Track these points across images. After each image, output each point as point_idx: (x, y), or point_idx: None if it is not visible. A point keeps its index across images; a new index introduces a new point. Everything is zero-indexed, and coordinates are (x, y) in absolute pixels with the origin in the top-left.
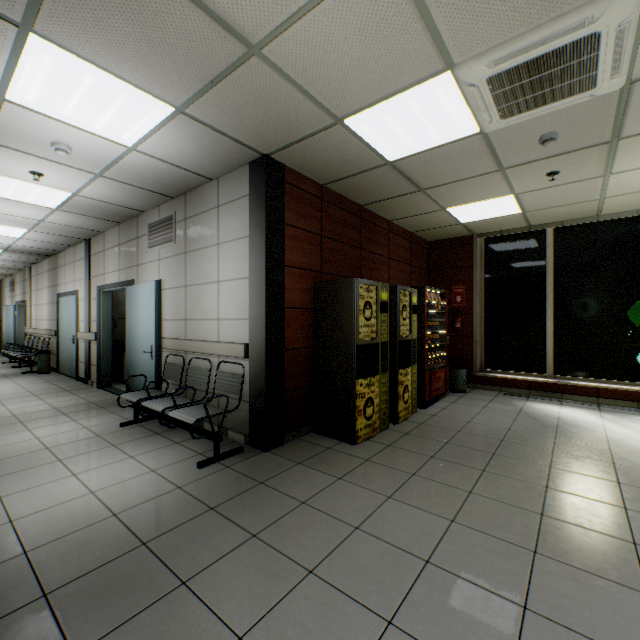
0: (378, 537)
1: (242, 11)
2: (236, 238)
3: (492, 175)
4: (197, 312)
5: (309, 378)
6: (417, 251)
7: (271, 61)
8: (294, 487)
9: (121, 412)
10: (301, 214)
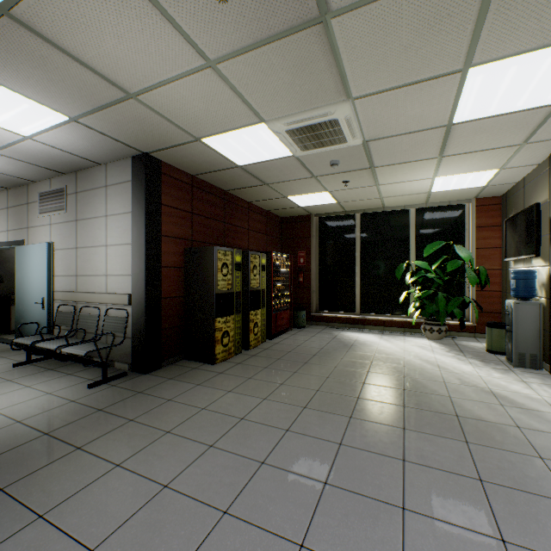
0: (216, 411)
1: (122, 77)
2: (122, 212)
3: (310, 179)
4: (87, 269)
5: (182, 319)
6: (272, 224)
7: (145, 102)
8: (164, 392)
9: (12, 356)
10: (175, 197)
